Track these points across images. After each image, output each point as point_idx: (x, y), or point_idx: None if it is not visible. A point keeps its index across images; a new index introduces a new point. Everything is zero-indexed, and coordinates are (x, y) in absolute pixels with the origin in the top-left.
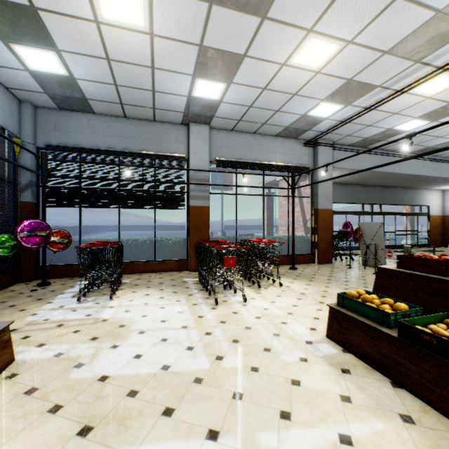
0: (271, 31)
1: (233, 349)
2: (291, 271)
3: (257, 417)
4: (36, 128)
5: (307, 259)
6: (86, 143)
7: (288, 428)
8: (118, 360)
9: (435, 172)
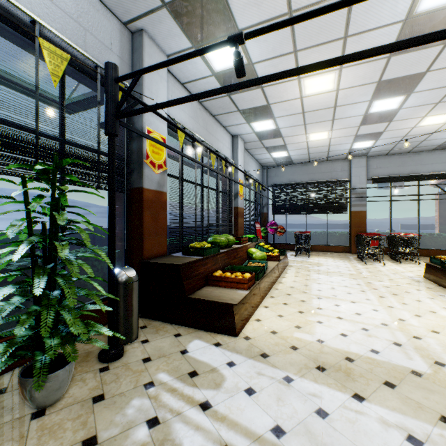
0: (397, 123)
1: (368, 273)
2: None
3: (370, 280)
4: (267, 177)
5: None
6: (289, 180)
7: (379, 282)
8: (321, 268)
9: None
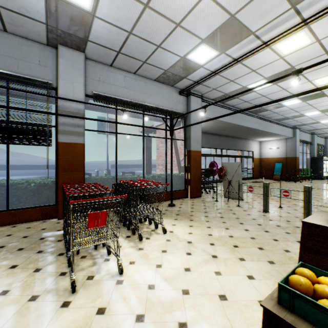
0: None
1: None
2: (170, 209)
3: None
4: None
5: (182, 195)
6: None
7: None
8: None
9: (262, 127)
